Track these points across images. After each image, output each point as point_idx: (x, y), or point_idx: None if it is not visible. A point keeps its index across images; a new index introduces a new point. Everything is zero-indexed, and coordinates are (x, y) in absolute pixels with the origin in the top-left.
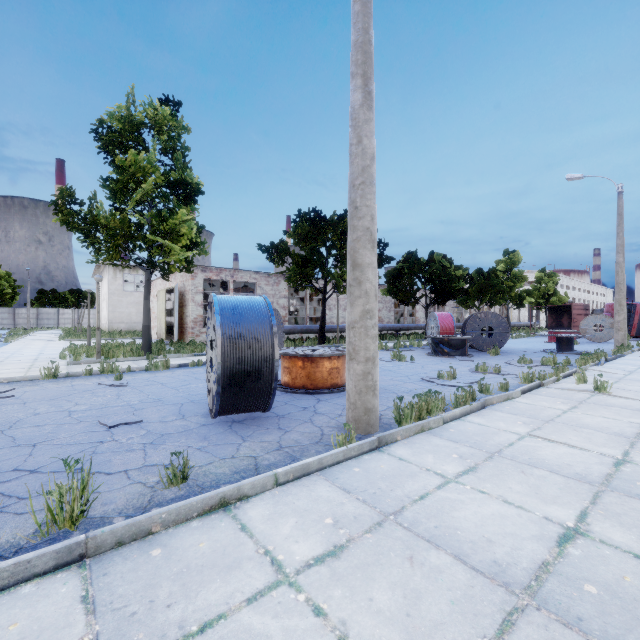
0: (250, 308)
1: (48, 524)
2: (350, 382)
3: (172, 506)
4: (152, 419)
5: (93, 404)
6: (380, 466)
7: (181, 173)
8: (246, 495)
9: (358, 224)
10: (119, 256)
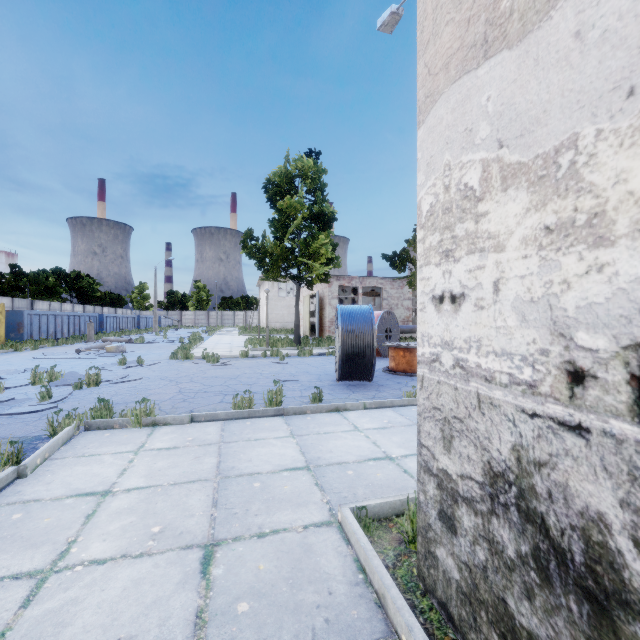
0: (359, 313)
1: (268, 405)
2: None
3: (315, 405)
4: (303, 380)
5: (271, 371)
6: None
7: (320, 206)
8: (348, 409)
9: None
10: (279, 274)
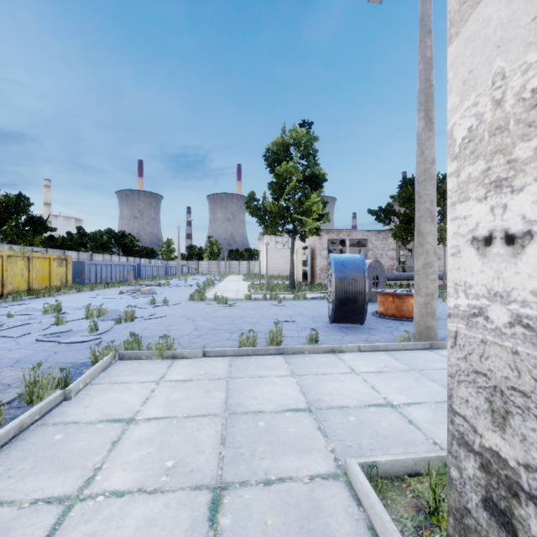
0: (351, 262)
1: (270, 343)
2: (415, 309)
3: (312, 346)
4: (299, 321)
5: (271, 312)
6: (425, 355)
7: (312, 169)
8: (343, 351)
9: (421, 207)
10: (277, 229)
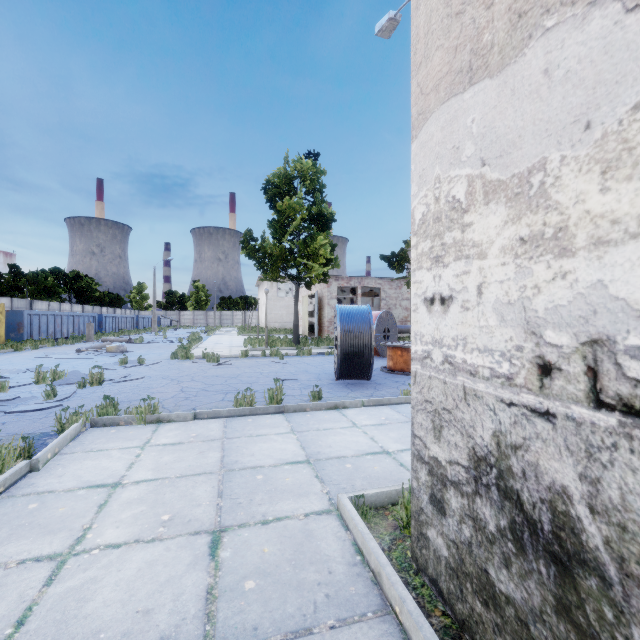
0: (358, 313)
1: (269, 402)
2: None
3: (314, 403)
4: (303, 379)
5: (271, 370)
6: None
7: (319, 207)
8: (347, 407)
9: None
10: (279, 275)
